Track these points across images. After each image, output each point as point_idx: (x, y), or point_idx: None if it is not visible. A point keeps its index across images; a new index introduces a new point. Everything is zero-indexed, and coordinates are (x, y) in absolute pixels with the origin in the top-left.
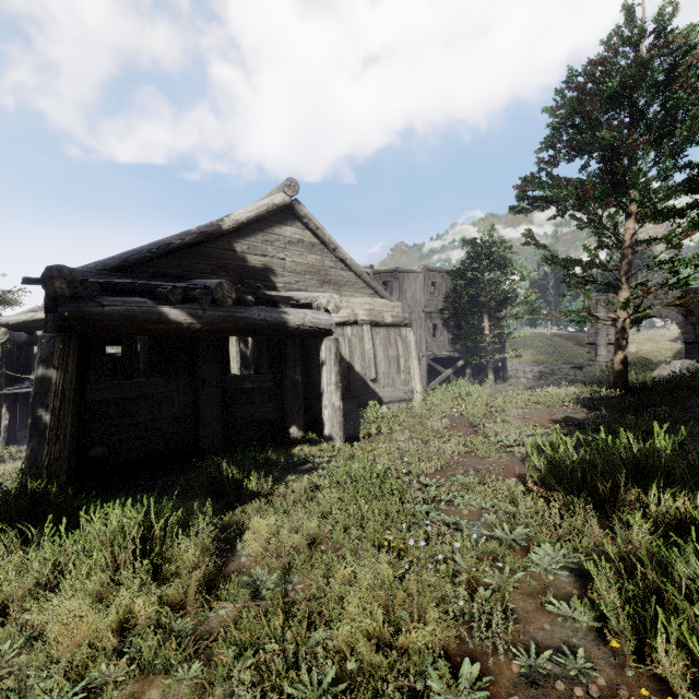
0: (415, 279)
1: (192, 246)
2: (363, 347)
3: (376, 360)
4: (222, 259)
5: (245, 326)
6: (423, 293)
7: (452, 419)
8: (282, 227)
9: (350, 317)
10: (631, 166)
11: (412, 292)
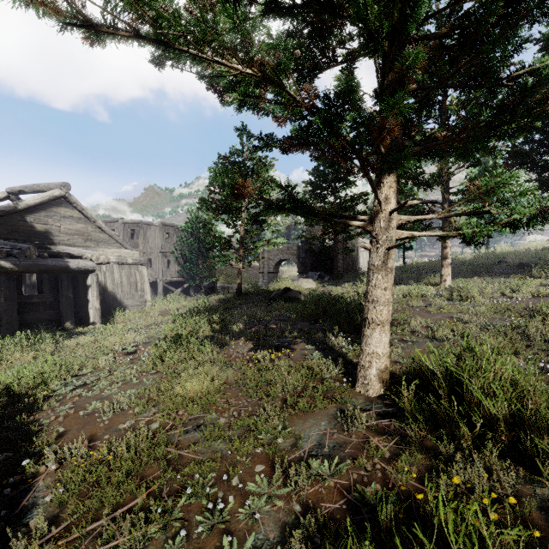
0: (155, 230)
1: None
2: (113, 277)
3: (122, 284)
4: (15, 226)
5: (44, 268)
6: (160, 240)
7: (162, 312)
8: (58, 208)
9: (105, 260)
10: (238, 205)
11: (153, 238)
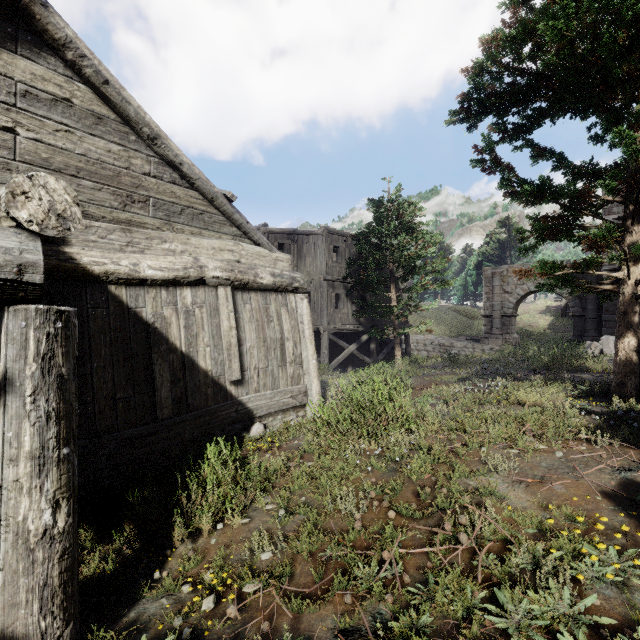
0: (315, 241)
1: None
2: (216, 326)
3: (242, 348)
4: None
5: None
6: (324, 258)
7: (377, 477)
8: None
9: (187, 270)
10: None
11: (312, 256)
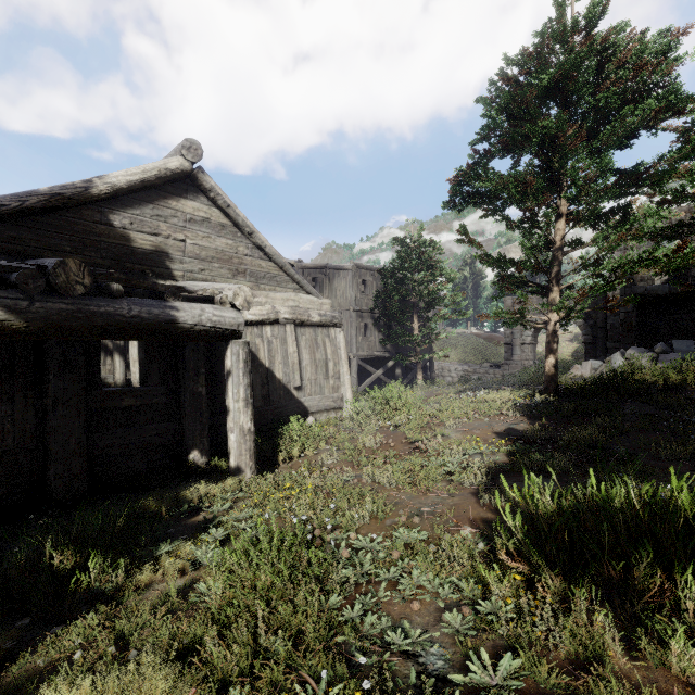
0: (346, 276)
1: (41, 212)
2: (285, 350)
3: (301, 365)
4: (90, 234)
5: (105, 325)
6: (353, 291)
7: (387, 434)
8: (180, 200)
9: (269, 315)
10: (566, 163)
11: (342, 289)
